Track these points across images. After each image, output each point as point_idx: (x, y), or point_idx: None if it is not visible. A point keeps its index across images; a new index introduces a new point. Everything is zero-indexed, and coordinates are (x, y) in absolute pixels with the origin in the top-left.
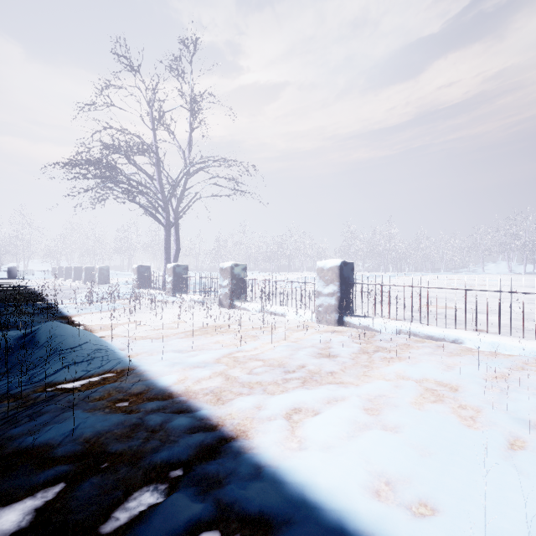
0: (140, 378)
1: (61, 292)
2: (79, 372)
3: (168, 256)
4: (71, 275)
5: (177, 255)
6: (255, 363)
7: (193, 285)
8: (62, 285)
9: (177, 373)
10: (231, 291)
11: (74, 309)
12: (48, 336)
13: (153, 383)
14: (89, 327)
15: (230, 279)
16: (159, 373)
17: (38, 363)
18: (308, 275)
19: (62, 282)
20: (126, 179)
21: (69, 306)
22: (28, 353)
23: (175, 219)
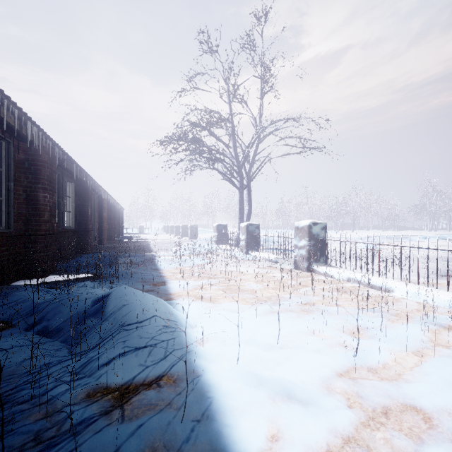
0: (204, 413)
1: (163, 245)
2: (134, 370)
3: (242, 216)
4: (174, 231)
5: (249, 214)
6: (405, 414)
7: (265, 243)
8: (167, 239)
9: (263, 412)
10: (309, 253)
11: (165, 262)
12: (117, 306)
13: (223, 439)
14: (170, 285)
15: (308, 239)
16: (233, 405)
17: (101, 341)
18: (377, 233)
19: (168, 237)
20: (208, 150)
21: (163, 259)
22: (96, 324)
23: (247, 182)
